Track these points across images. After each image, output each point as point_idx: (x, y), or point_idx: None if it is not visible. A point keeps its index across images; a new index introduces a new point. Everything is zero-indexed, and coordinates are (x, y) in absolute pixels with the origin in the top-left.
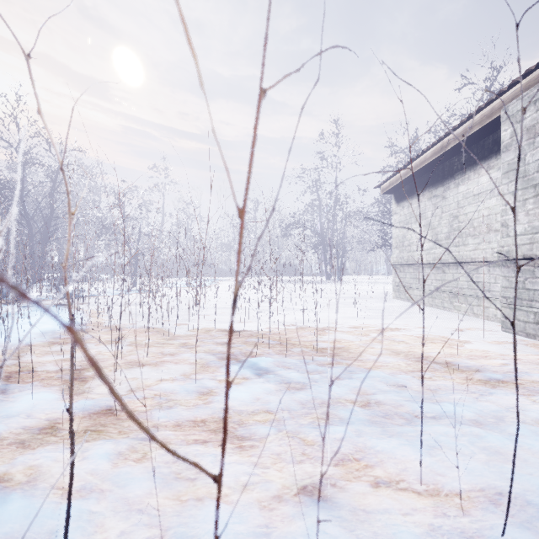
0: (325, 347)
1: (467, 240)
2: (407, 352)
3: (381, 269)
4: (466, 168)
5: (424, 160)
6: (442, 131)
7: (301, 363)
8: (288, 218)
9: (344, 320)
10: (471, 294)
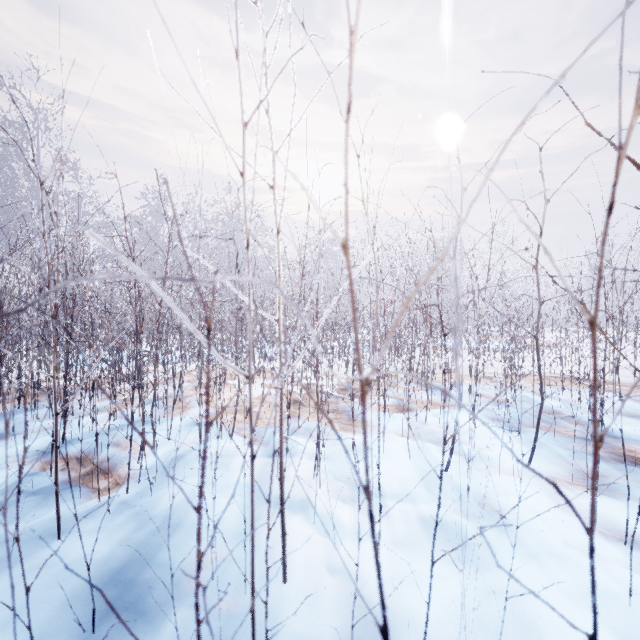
0: None
1: None
2: None
3: None
4: None
5: None
6: None
7: None
8: None
9: None
10: None
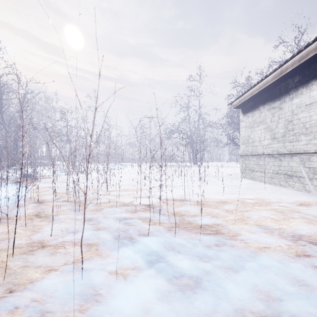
0: (206, 223)
1: (300, 137)
2: (278, 229)
3: (225, 158)
4: (299, 86)
5: (266, 82)
6: (265, 73)
7: (190, 245)
8: (170, 127)
9: (213, 195)
10: (303, 176)
